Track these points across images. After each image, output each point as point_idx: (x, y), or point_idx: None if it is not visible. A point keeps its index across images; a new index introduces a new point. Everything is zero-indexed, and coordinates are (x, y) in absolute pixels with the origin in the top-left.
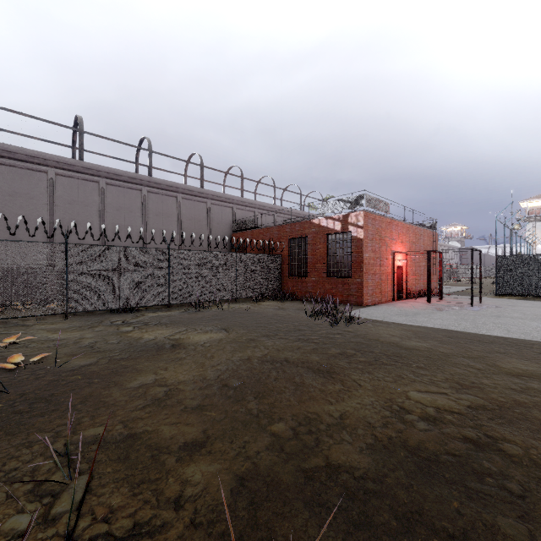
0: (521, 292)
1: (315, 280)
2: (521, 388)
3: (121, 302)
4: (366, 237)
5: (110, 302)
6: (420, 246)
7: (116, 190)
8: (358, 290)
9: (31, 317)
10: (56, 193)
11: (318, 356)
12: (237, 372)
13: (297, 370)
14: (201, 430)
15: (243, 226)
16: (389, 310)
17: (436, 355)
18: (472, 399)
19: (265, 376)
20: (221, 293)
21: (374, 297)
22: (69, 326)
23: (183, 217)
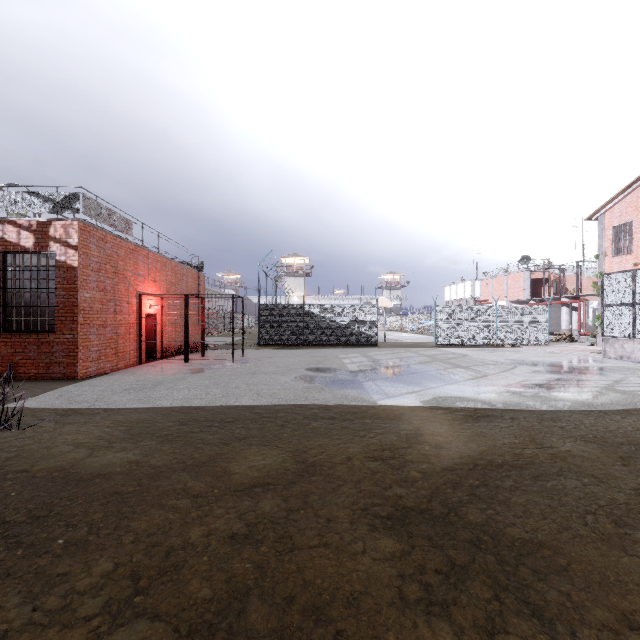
0: (279, 342)
1: None
2: (247, 525)
3: None
4: (85, 266)
5: None
6: (183, 289)
7: None
8: (70, 353)
9: None
10: None
11: None
12: None
13: None
14: None
15: None
16: (118, 383)
17: (137, 480)
18: (138, 639)
19: None
20: None
21: (102, 362)
22: None
23: None
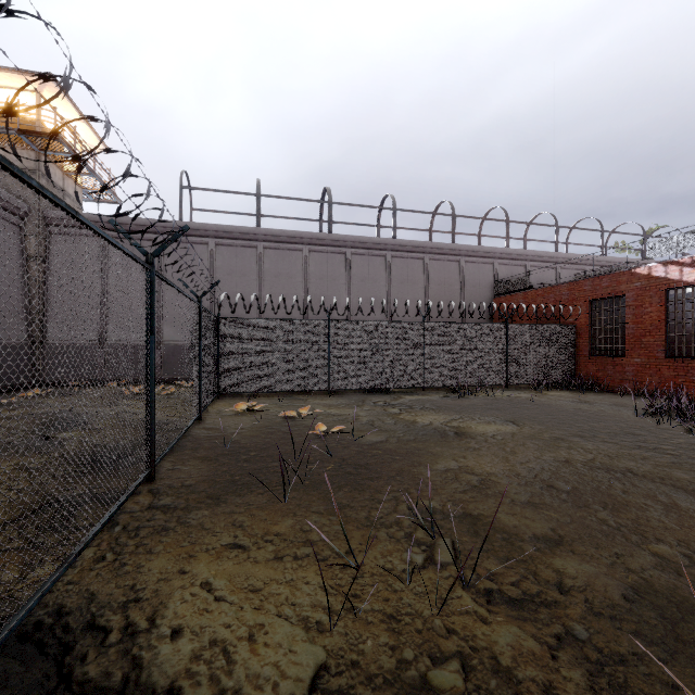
0: None
1: (641, 362)
2: None
3: (375, 381)
4: None
5: (365, 381)
6: None
7: (360, 260)
8: None
9: (300, 392)
10: (309, 270)
11: (686, 473)
12: (559, 474)
13: (655, 486)
14: (547, 527)
15: (511, 287)
16: None
17: None
18: None
19: (605, 486)
20: (487, 377)
21: None
22: (337, 403)
23: (430, 282)
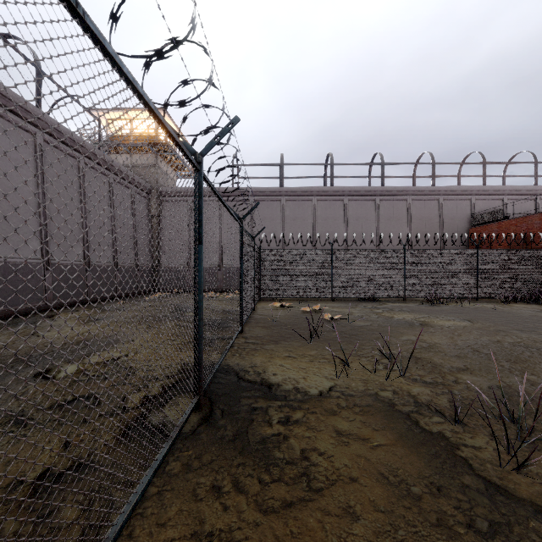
0: None
1: None
2: None
3: (366, 292)
4: None
5: (358, 292)
6: None
7: (355, 204)
8: None
9: (311, 299)
10: (317, 214)
11: None
12: (487, 346)
13: None
14: (461, 364)
15: (486, 218)
16: None
17: None
18: None
19: (517, 353)
20: (459, 291)
21: None
22: (338, 305)
23: (412, 218)
